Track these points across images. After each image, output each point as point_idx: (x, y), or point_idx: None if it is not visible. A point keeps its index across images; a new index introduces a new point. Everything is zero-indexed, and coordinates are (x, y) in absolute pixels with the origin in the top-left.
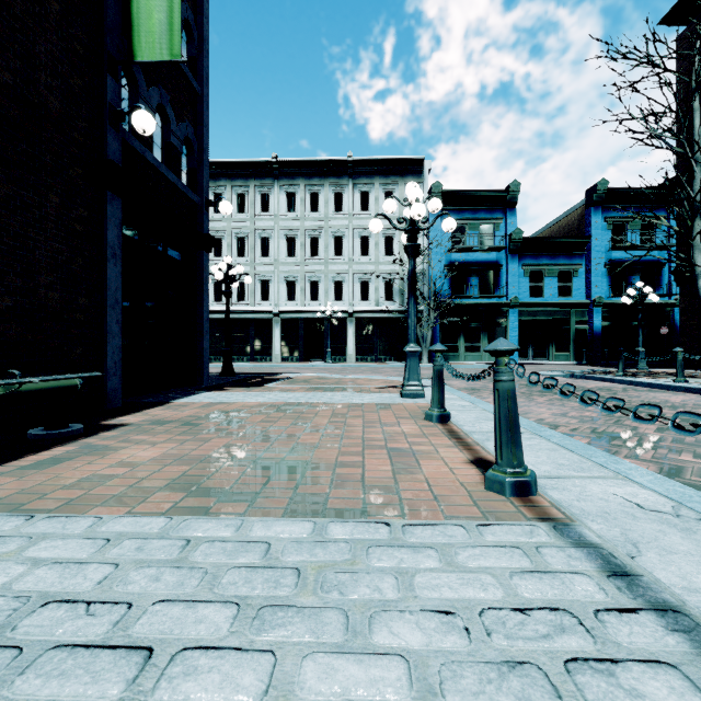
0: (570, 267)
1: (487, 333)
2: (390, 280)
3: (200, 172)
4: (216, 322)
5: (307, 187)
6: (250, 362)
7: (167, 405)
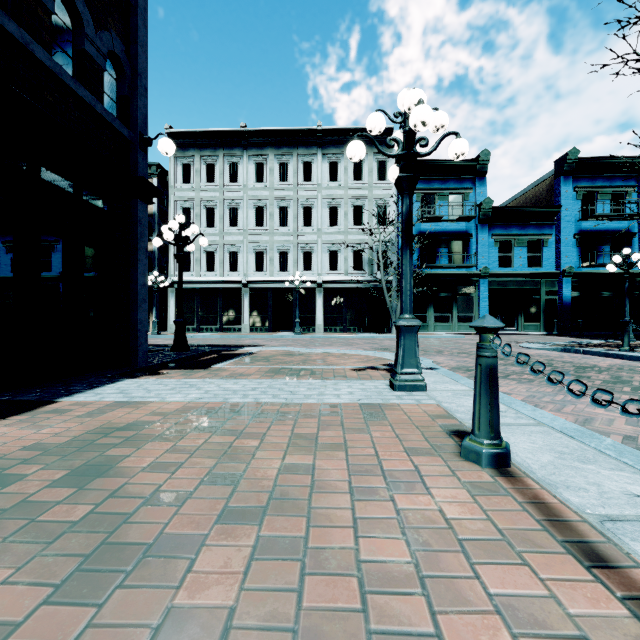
0: (539, 237)
1: (457, 303)
2: (360, 250)
3: (134, 102)
4: (184, 292)
5: (276, 157)
6: (218, 332)
7: (42, 409)
